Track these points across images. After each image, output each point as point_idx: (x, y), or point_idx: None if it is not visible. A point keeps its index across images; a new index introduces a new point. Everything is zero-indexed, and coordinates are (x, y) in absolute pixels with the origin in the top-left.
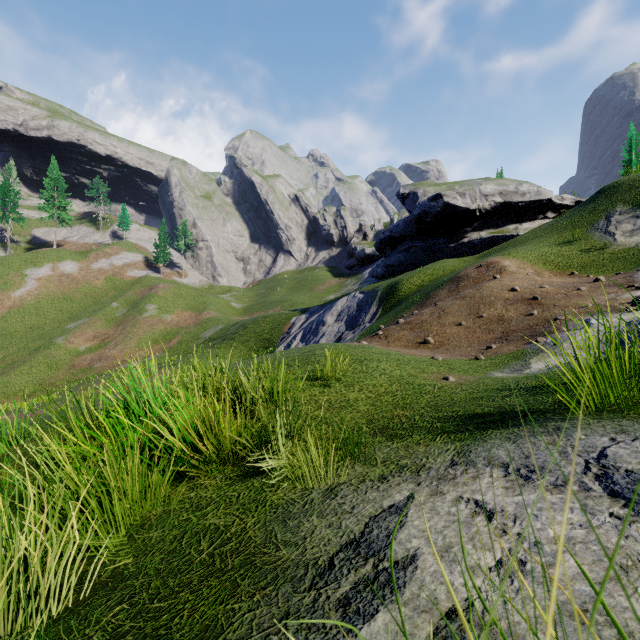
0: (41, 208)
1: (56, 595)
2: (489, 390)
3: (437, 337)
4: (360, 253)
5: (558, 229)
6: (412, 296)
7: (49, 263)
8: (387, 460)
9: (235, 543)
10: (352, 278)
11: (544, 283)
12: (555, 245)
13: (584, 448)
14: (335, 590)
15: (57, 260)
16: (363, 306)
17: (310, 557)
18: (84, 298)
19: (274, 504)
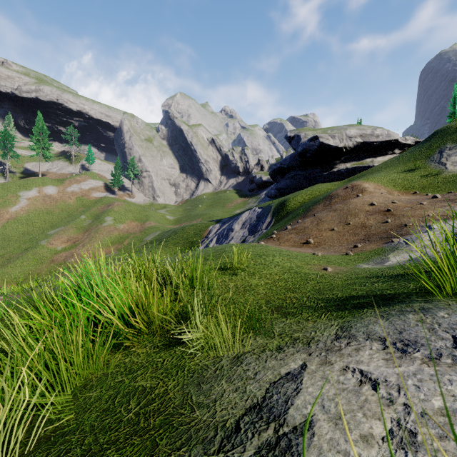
0: (30, 148)
1: (4, 449)
2: (360, 278)
3: (316, 239)
4: (258, 180)
5: (403, 161)
6: (297, 210)
7: (36, 187)
8: (282, 333)
9: (157, 403)
10: (253, 198)
11: (395, 199)
12: (402, 172)
13: (449, 325)
14: (241, 454)
15: (42, 185)
16: (261, 217)
17: (219, 419)
18: (61, 212)
19: (191, 369)
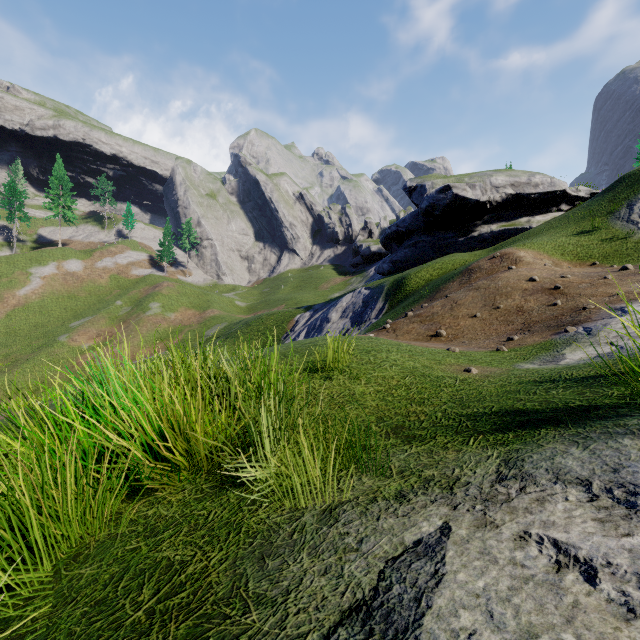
0: (46, 207)
1: None
2: (524, 382)
3: (450, 330)
4: (365, 251)
5: (575, 219)
6: (420, 290)
7: (54, 262)
8: (405, 470)
9: (188, 593)
10: (357, 276)
11: (565, 273)
12: (573, 235)
13: None
14: None
15: (62, 259)
16: (369, 302)
17: (292, 631)
18: (88, 296)
19: (251, 530)
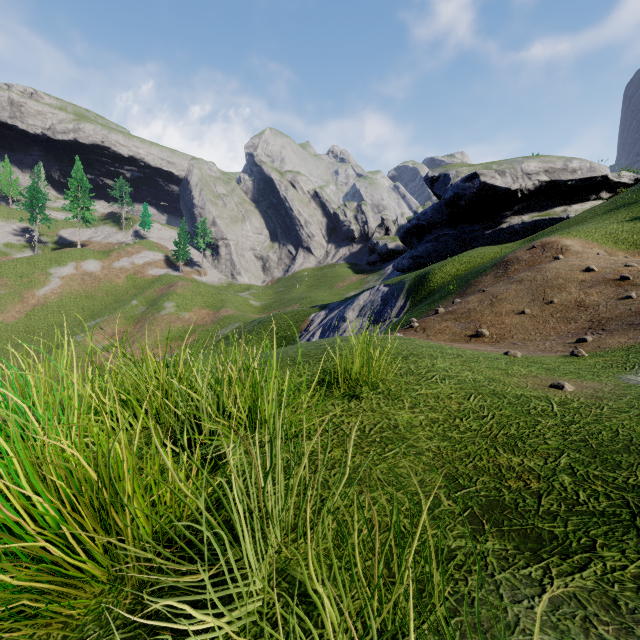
0: (66, 208)
1: None
2: None
3: (493, 329)
4: (382, 248)
5: (625, 204)
6: (447, 286)
7: (73, 262)
8: None
9: None
10: (374, 274)
11: (628, 262)
12: (626, 221)
13: None
14: None
15: (80, 259)
16: (388, 300)
17: None
18: (105, 296)
19: None
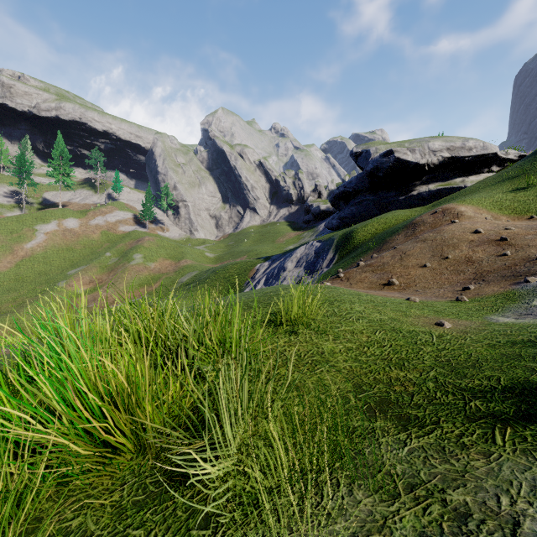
0: (49, 175)
1: None
2: (518, 342)
3: (401, 279)
4: (316, 209)
5: (509, 178)
6: (367, 242)
7: (55, 220)
8: (415, 483)
9: None
10: (309, 231)
11: (507, 225)
12: (509, 192)
13: None
14: None
15: (62, 217)
16: (320, 253)
17: None
18: (83, 249)
19: None
